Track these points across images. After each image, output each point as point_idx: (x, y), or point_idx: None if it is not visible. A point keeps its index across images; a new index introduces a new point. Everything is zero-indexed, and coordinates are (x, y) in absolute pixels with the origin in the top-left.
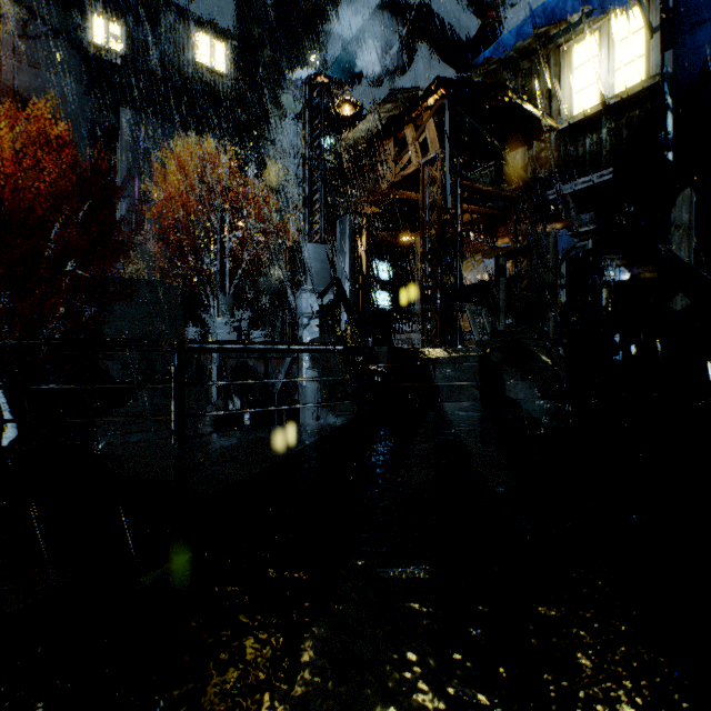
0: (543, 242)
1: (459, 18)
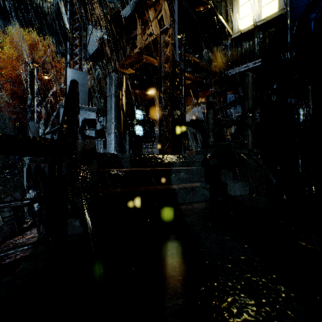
0: (244, 81)
1: None
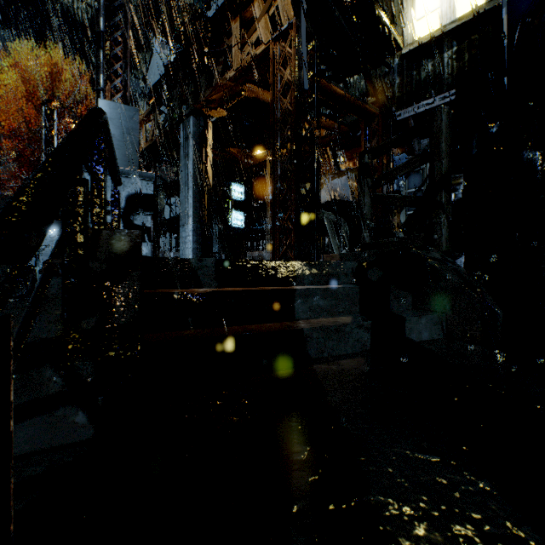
0: (432, 121)
1: None
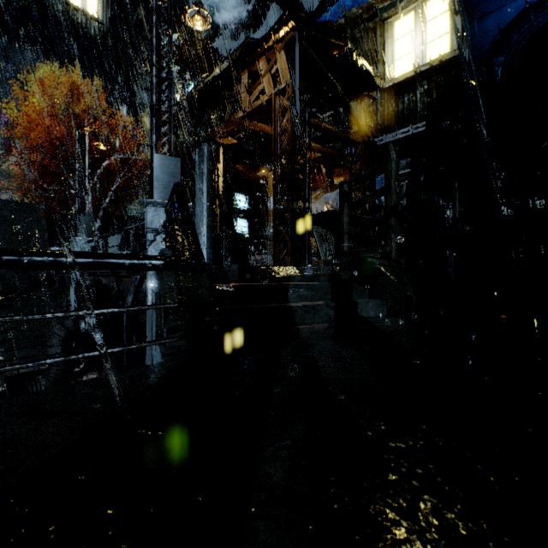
0: (386, 168)
1: None
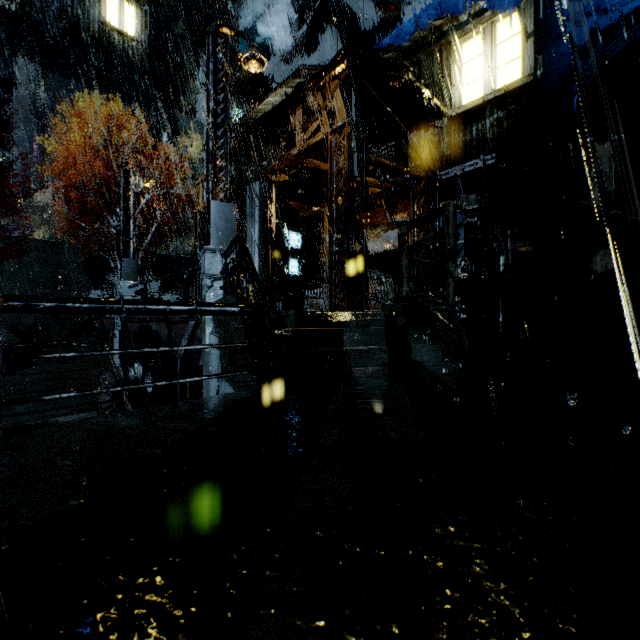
0: (444, 211)
1: (363, 8)
